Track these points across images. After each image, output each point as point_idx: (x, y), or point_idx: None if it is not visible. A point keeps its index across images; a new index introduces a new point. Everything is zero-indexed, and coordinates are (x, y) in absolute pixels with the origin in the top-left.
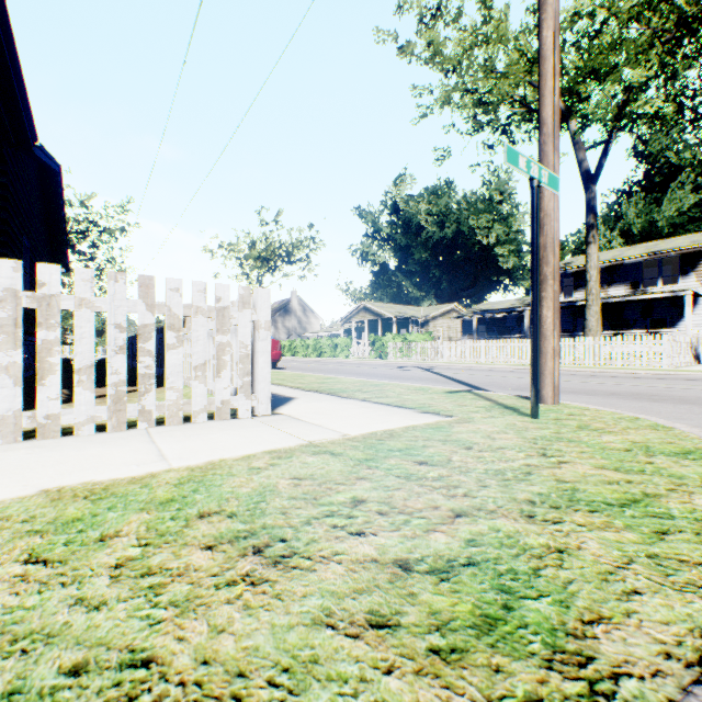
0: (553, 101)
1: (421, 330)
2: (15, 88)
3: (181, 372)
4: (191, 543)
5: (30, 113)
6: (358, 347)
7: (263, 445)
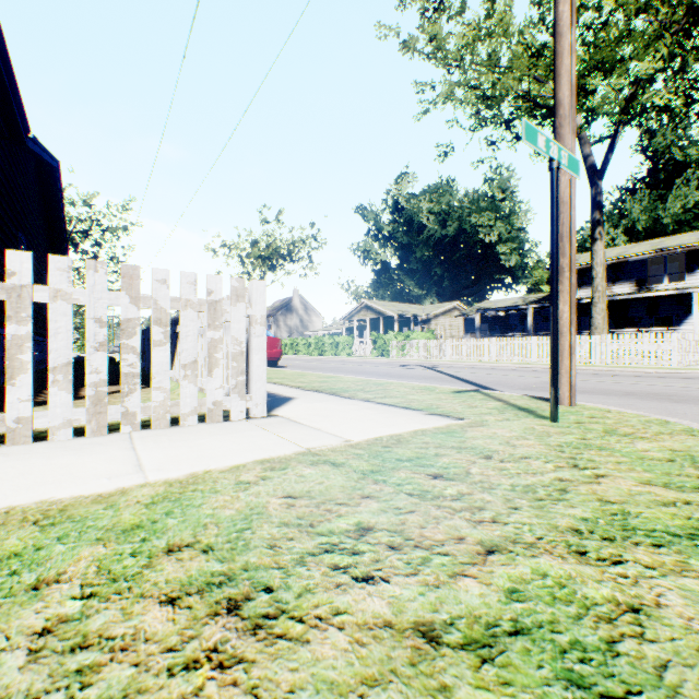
0: (570, 80)
1: (423, 329)
2: (3, 74)
3: (169, 371)
4: (149, 593)
5: (20, 102)
6: (359, 345)
7: (256, 453)
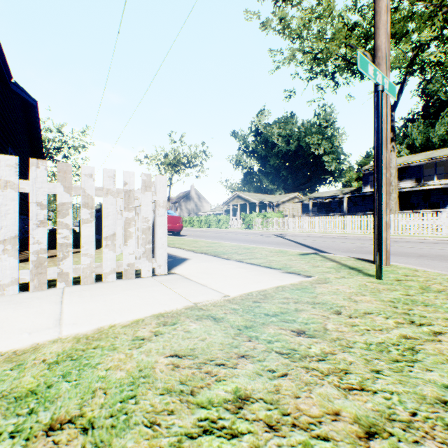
0: (386, 31)
1: (275, 210)
2: None
3: (94, 241)
4: None
5: (4, 57)
6: (233, 221)
7: (154, 308)
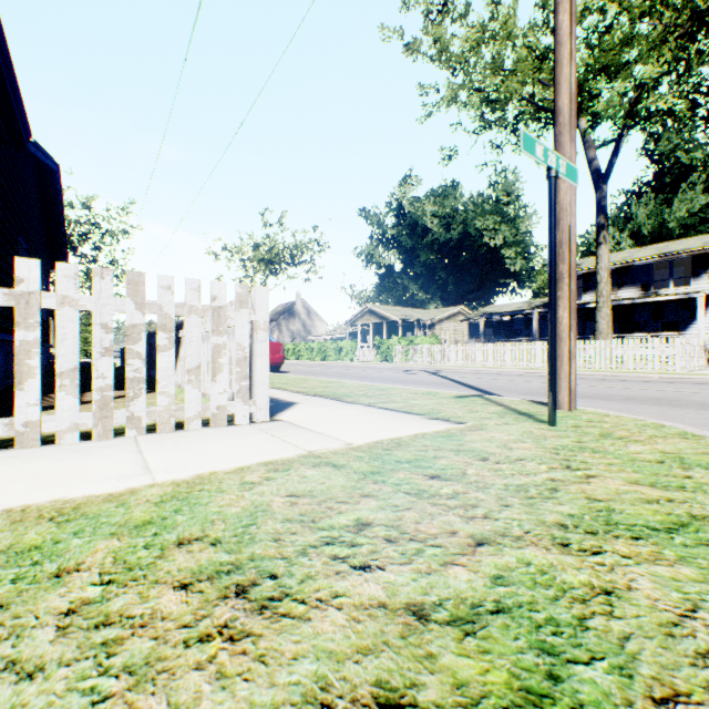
0: (569, 89)
1: (427, 333)
2: (6, 79)
3: (173, 376)
4: (163, 580)
5: (22, 107)
6: (363, 350)
7: (259, 456)
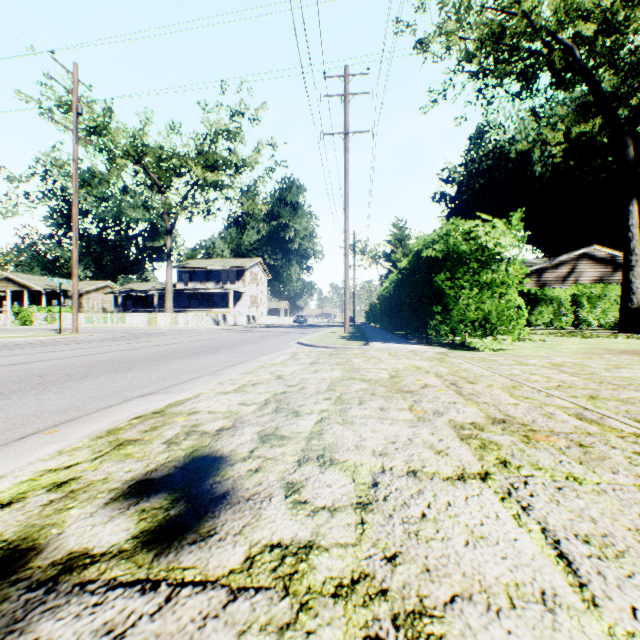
0: (76, 257)
1: None
2: None
3: None
4: None
5: None
6: None
7: None
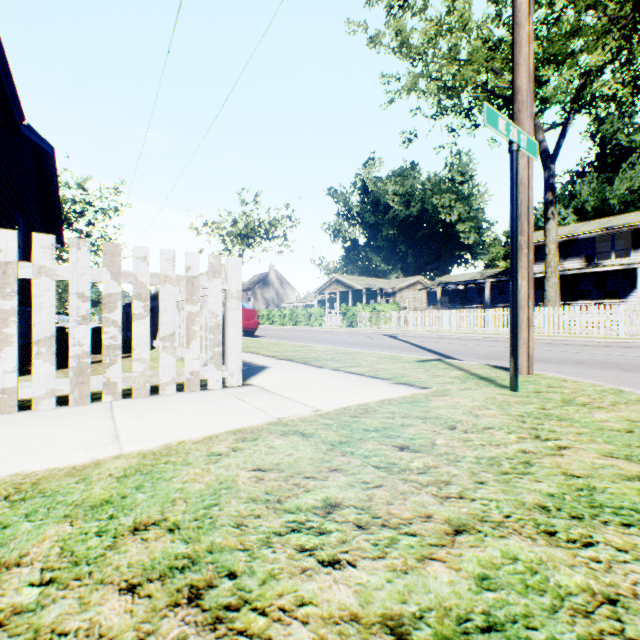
0: (528, 68)
1: (389, 301)
2: None
3: (148, 343)
4: (109, 579)
5: (15, 92)
6: (330, 316)
7: (229, 423)
